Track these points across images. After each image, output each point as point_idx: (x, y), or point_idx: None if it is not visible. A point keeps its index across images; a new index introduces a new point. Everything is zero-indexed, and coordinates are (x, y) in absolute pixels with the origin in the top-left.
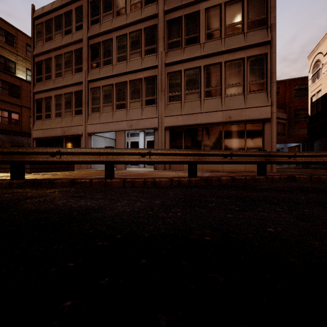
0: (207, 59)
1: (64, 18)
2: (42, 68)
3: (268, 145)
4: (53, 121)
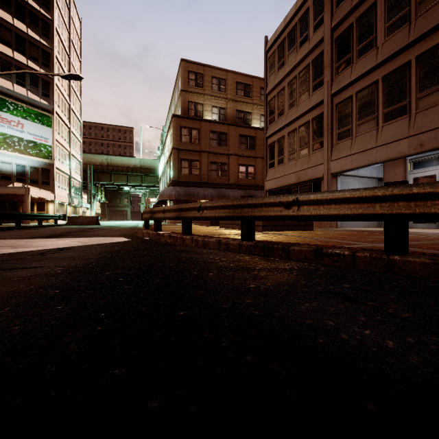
0: None
1: (299, 26)
2: (274, 105)
3: None
4: (286, 166)
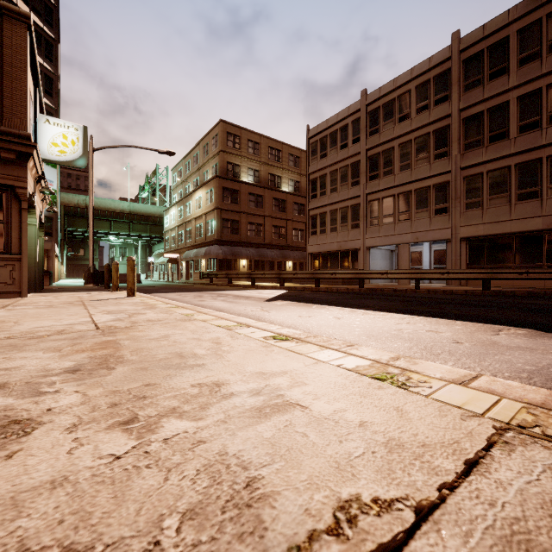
0: (519, 156)
1: (340, 133)
2: (316, 185)
3: None
4: (329, 236)
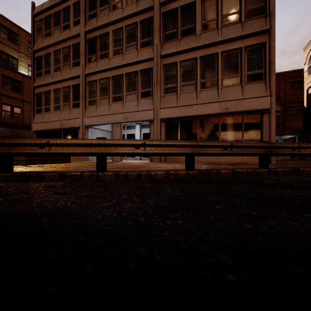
0: (203, 50)
1: (62, 13)
2: (41, 63)
3: (267, 136)
4: (52, 114)
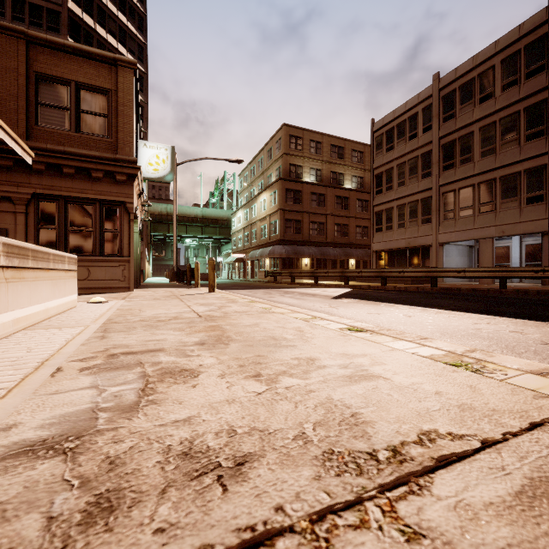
0: None
1: (408, 123)
2: (382, 179)
3: None
4: (395, 232)
